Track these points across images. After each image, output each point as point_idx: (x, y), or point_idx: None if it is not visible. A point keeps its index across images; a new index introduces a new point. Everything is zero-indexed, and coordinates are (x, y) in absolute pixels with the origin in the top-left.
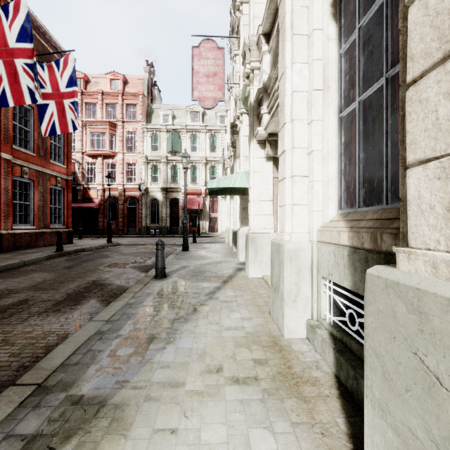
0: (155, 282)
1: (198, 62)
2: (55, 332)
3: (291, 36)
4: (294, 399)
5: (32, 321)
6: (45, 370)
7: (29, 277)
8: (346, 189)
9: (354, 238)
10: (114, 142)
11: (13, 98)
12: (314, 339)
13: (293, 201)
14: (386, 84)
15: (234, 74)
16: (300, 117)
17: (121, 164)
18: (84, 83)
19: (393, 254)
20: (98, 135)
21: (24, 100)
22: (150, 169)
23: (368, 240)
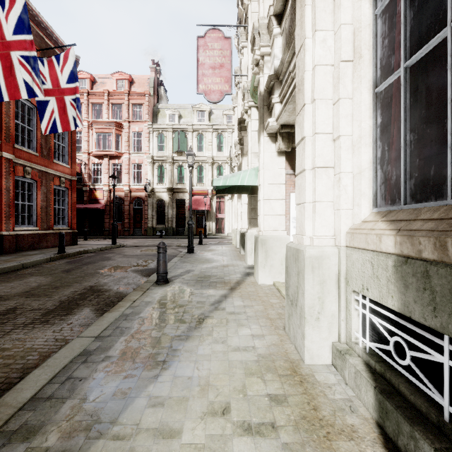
0: (155, 288)
1: (204, 53)
2: (38, 350)
3: None
4: None
5: (15, 335)
6: (9, 407)
7: (25, 281)
8: (383, 182)
9: (404, 244)
10: (120, 142)
11: (10, 93)
12: (344, 368)
13: (315, 197)
14: (451, 35)
15: (242, 68)
16: (324, 95)
17: (127, 165)
18: (91, 83)
19: None
20: (105, 135)
21: (21, 96)
22: (156, 169)
23: (430, 248)
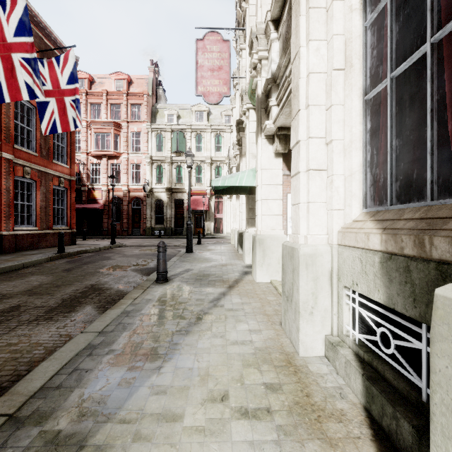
0: (155, 287)
1: (202, 55)
2: (43, 345)
3: (306, 10)
4: (318, 442)
5: (20, 331)
6: (20, 395)
7: (26, 280)
8: (372, 184)
9: (388, 242)
10: (118, 142)
11: (11, 94)
12: (335, 359)
13: (309, 198)
14: (431, 50)
15: (240, 70)
16: (317, 102)
17: (126, 165)
18: (89, 83)
19: (450, 263)
20: (103, 135)
21: (22, 97)
22: (154, 169)
23: (411, 245)
